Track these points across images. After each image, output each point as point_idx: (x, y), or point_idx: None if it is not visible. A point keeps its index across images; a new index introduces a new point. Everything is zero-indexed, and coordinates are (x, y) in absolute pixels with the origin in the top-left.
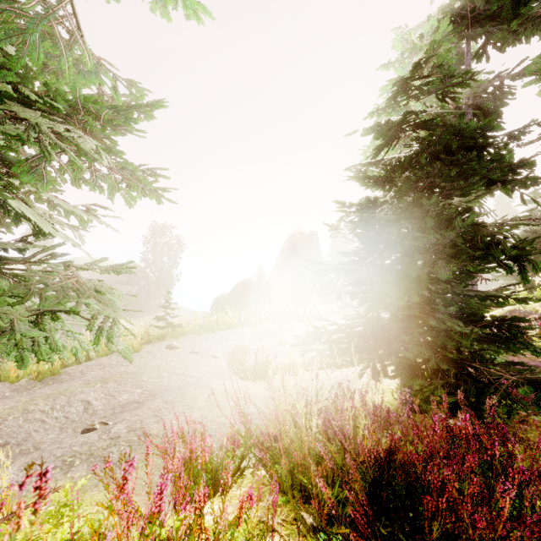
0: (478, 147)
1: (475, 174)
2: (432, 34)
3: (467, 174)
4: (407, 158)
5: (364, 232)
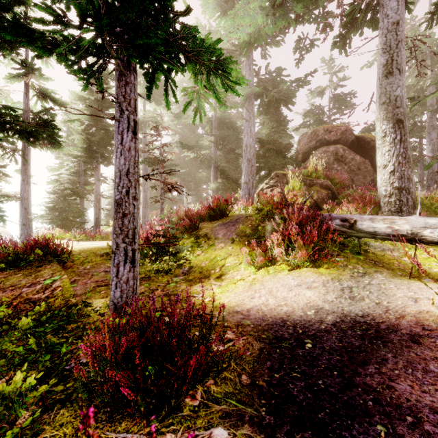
0: (77, 191)
1: (78, 195)
2: (69, 134)
3: (75, 196)
4: (62, 189)
5: (51, 207)
